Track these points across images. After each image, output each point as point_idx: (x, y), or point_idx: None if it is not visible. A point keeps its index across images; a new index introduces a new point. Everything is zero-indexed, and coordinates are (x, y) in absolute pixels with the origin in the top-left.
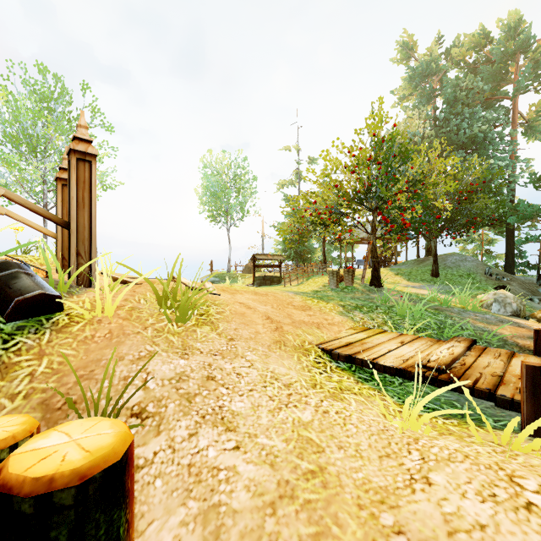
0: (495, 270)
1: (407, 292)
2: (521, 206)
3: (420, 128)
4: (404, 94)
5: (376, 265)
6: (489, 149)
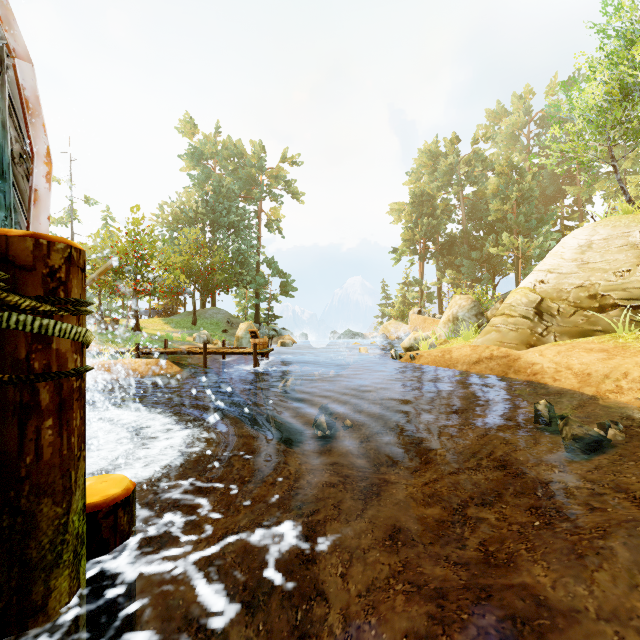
0: (235, 320)
1: (156, 334)
2: (257, 278)
3: (197, 203)
4: (190, 163)
5: (137, 317)
6: (241, 234)
